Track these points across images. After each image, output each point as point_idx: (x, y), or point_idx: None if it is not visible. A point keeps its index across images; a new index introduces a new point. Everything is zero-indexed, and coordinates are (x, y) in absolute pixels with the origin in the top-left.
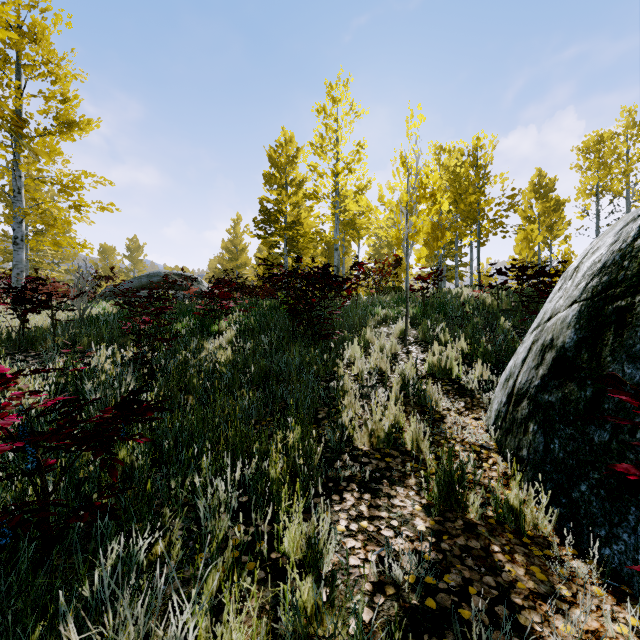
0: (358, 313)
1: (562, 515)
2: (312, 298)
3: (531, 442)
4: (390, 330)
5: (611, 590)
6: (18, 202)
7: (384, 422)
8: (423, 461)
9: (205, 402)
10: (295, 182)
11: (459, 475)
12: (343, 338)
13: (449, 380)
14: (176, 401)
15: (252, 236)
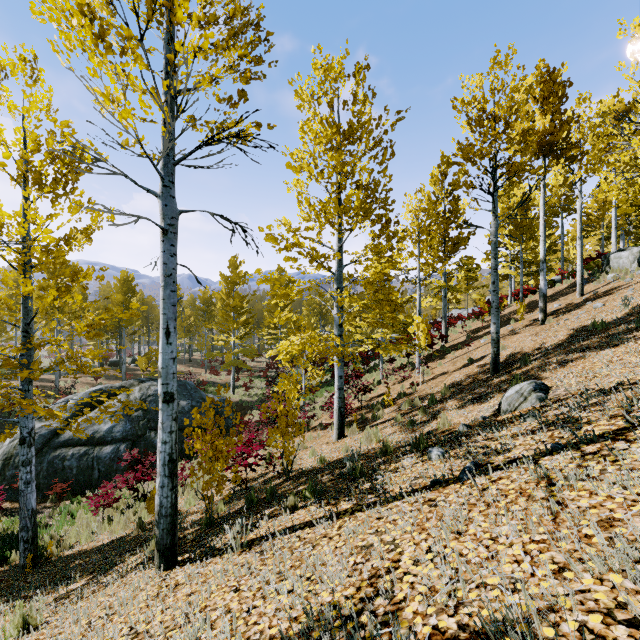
0: None
1: None
2: None
3: None
4: None
5: (7, 501)
6: None
7: None
8: None
9: None
10: None
11: None
12: None
13: None
14: None
15: None
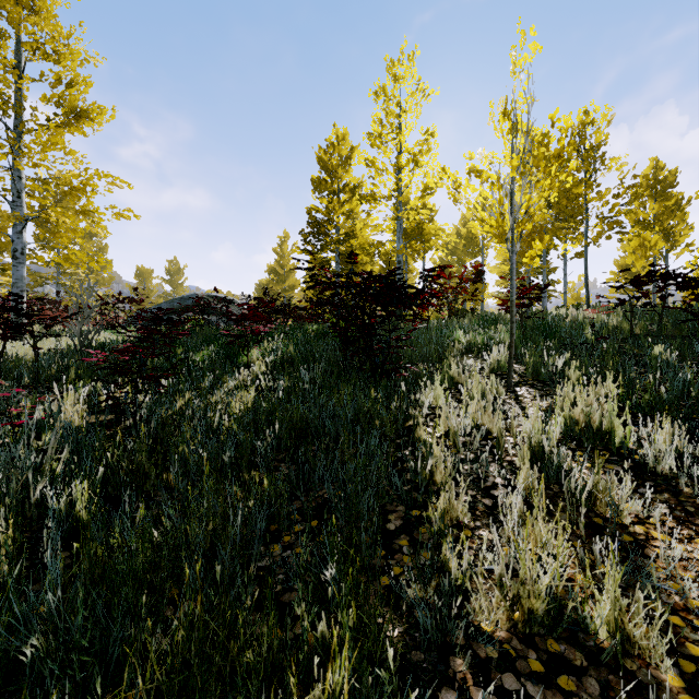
0: (432, 340)
1: None
2: (372, 316)
3: None
4: (480, 363)
5: None
6: (17, 208)
7: (545, 580)
8: (657, 695)
9: (183, 496)
10: (349, 187)
11: None
12: (416, 375)
13: (609, 451)
14: (148, 483)
15: (299, 252)
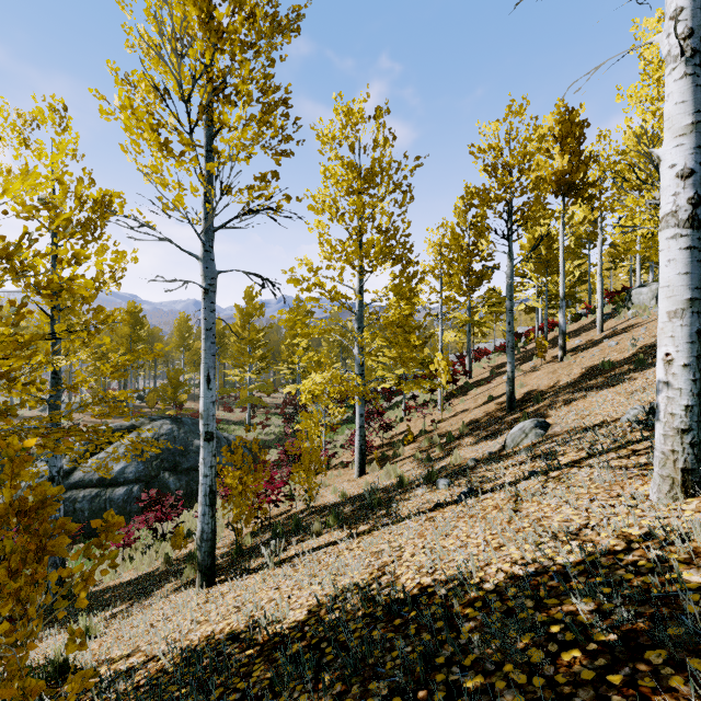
0: None
1: None
2: None
3: None
4: None
5: None
6: None
7: None
8: None
9: None
10: None
11: None
12: None
13: None
14: None
15: None
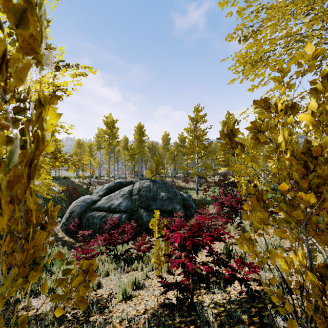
0: None
1: (66, 233)
2: None
3: (64, 228)
4: None
5: (68, 236)
6: None
7: None
8: None
9: None
10: None
11: (57, 233)
12: None
13: None
14: None
15: None
